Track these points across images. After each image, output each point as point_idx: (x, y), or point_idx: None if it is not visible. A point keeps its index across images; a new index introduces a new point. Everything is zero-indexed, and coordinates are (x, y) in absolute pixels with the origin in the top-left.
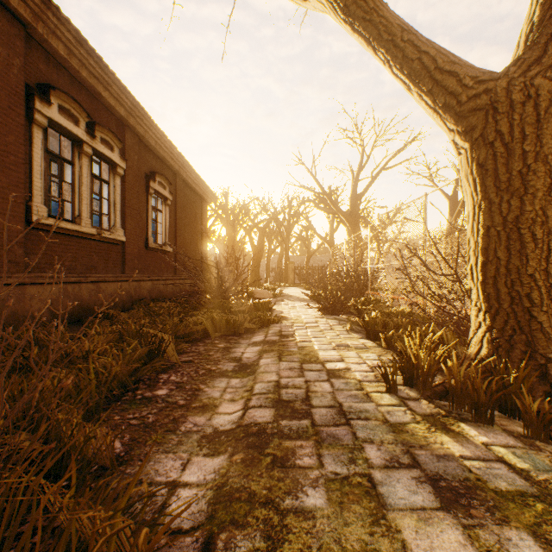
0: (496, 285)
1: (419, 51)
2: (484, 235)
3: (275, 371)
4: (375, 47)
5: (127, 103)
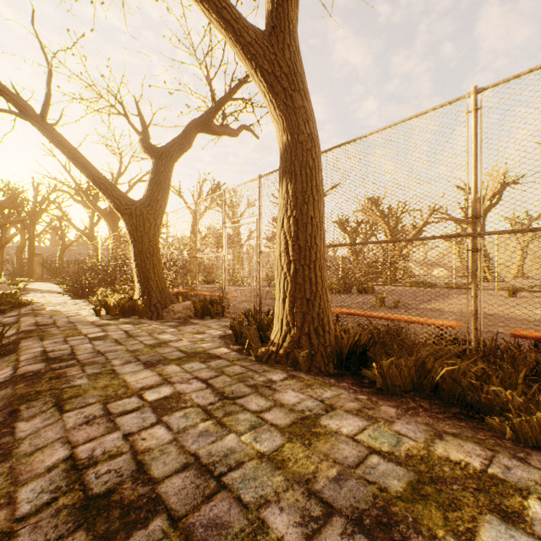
0: (140, 273)
1: (107, 187)
2: (134, 255)
3: (34, 320)
4: (89, 179)
5: None
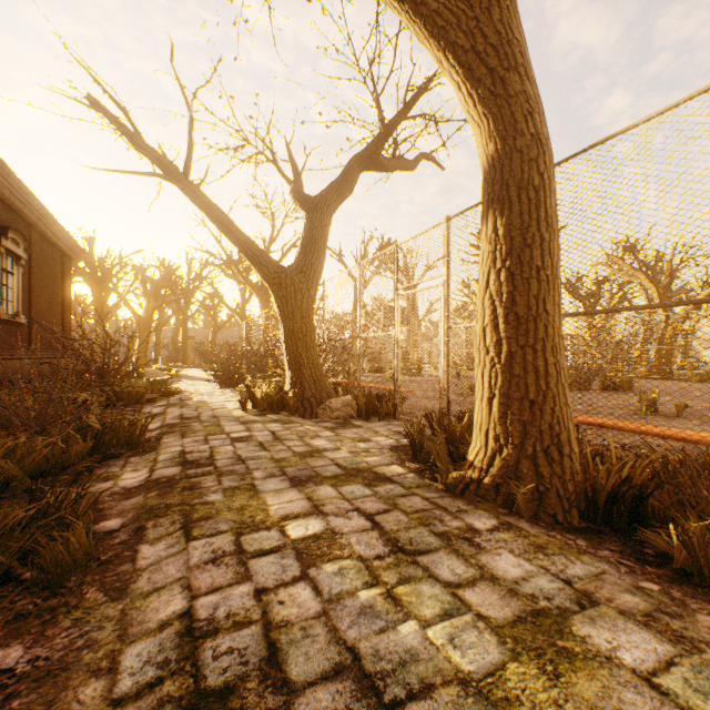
0: (291, 358)
1: (253, 253)
2: (284, 335)
3: (179, 411)
4: (234, 245)
5: None
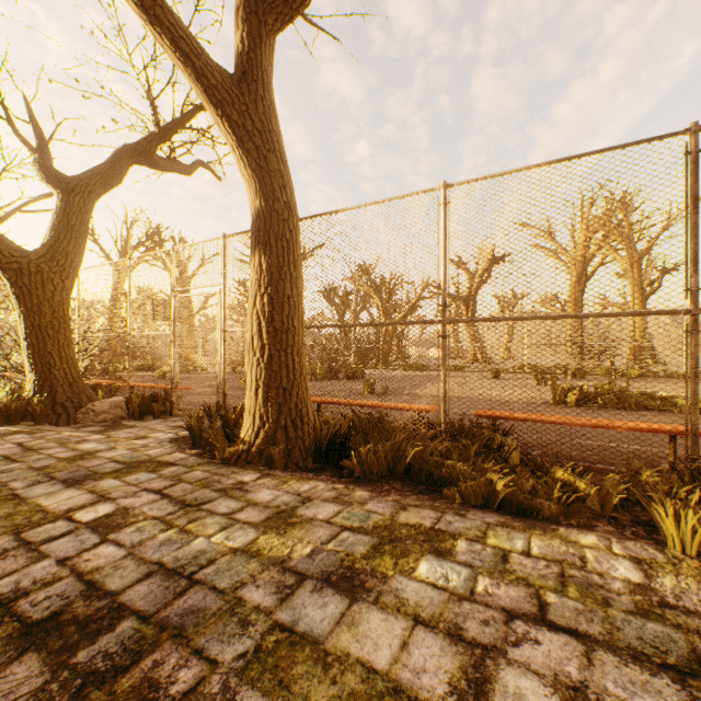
0: (36, 358)
1: None
2: (26, 331)
3: None
4: None
5: None
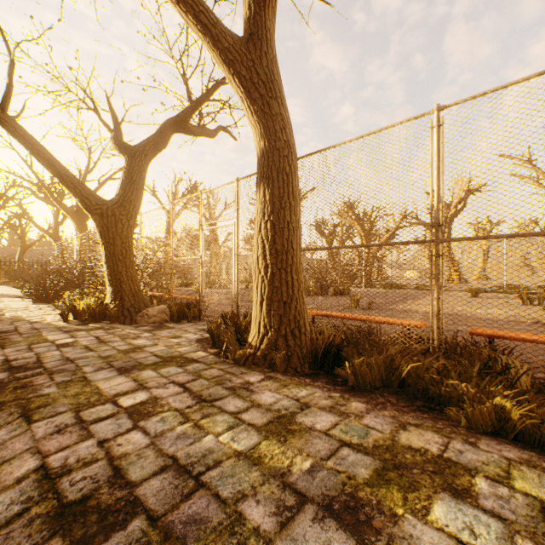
0: (112, 276)
1: (75, 186)
2: (106, 257)
3: None
4: (55, 177)
5: None
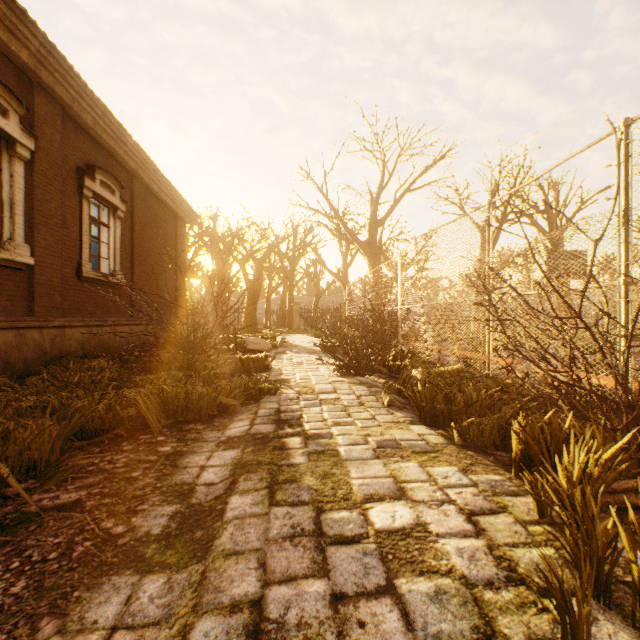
0: None
1: None
2: None
3: (256, 548)
4: None
5: (32, 41)
